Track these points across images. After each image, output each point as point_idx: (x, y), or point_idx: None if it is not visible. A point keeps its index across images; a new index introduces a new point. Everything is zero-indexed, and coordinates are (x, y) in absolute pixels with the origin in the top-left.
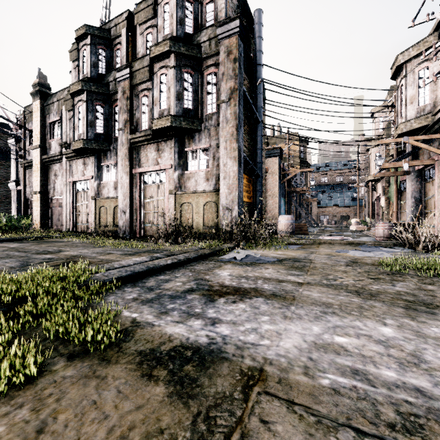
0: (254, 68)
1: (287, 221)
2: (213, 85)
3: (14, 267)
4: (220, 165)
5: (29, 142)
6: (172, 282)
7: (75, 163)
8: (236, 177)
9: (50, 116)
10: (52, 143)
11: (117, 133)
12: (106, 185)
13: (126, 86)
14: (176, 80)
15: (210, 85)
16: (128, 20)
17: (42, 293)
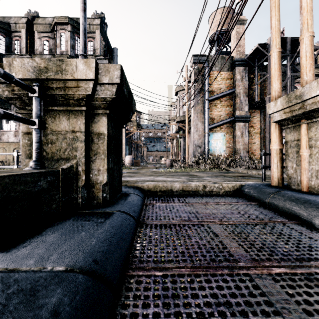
0: None
1: (130, 158)
2: None
3: None
4: None
5: None
6: None
7: None
8: None
9: None
10: None
11: None
12: (5, 133)
13: None
14: None
15: None
16: (27, 24)
17: None
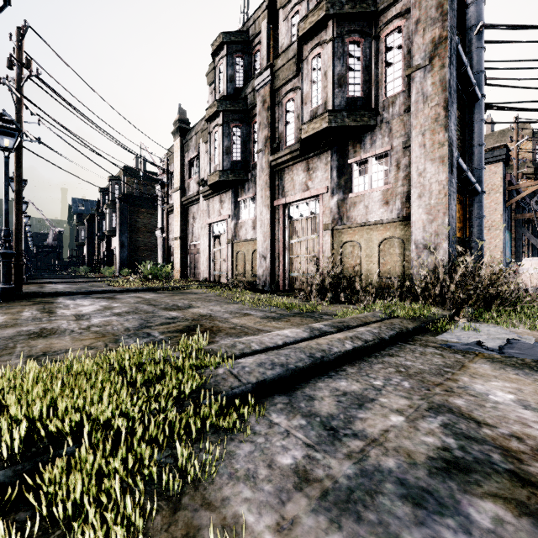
0: (466, 10)
1: None
2: (396, 49)
3: (128, 330)
4: (411, 175)
5: (171, 186)
6: (377, 411)
7: (211, 202)
8: (445, 191)
9: (189, 153)
10: (191, 183)
11: (255, 158)
12: (243, 225)
13: (266, 94)
14: (336, 57)
15: (391, 51)
16: (268, 8)
17: (96, 431)
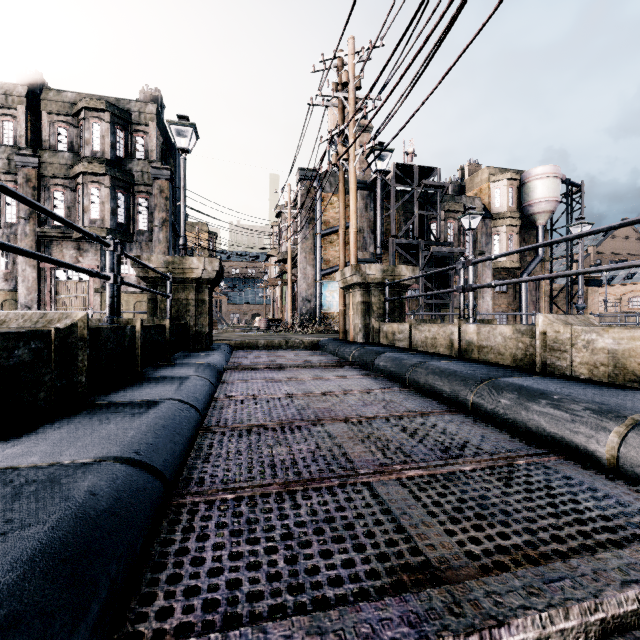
0: (174, 189)
1: None
2: (145, 208)
3: None
4: None
5: None
6: None
7: None
8: None
9: None
10: None
11: (9, 218)
12: None
13: (32, 175)
14: (111, 198)
15: (142, 207)
16: (27, 97)
17: None
